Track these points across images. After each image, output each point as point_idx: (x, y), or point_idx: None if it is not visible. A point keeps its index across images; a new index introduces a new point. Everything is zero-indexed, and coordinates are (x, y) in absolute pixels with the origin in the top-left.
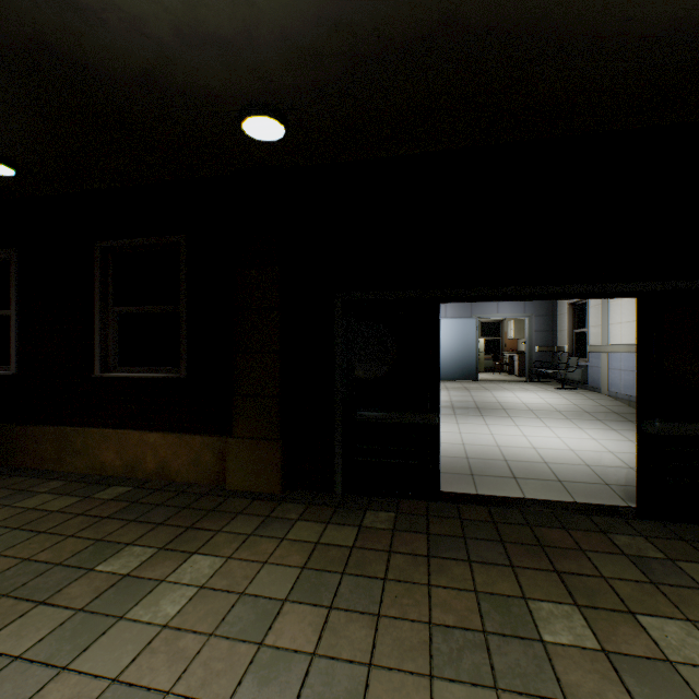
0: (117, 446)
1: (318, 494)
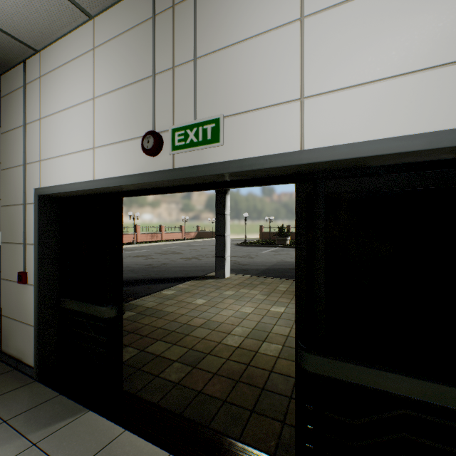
0: None
1: None
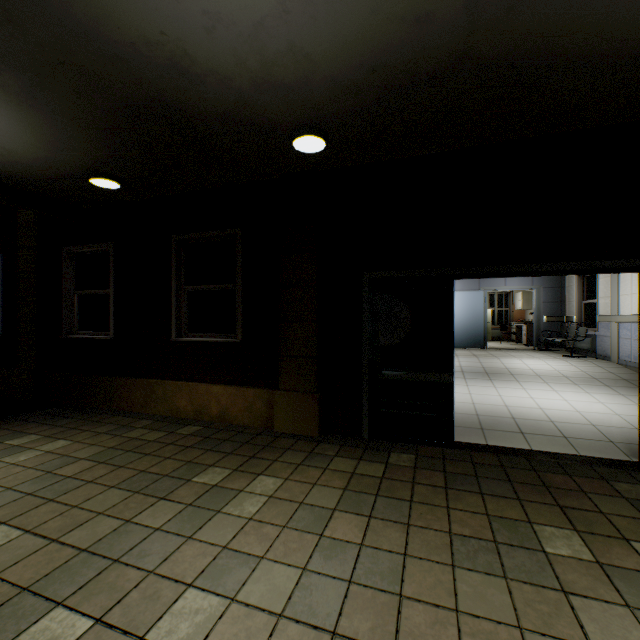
0: (189, 395)
1: (348, 438)
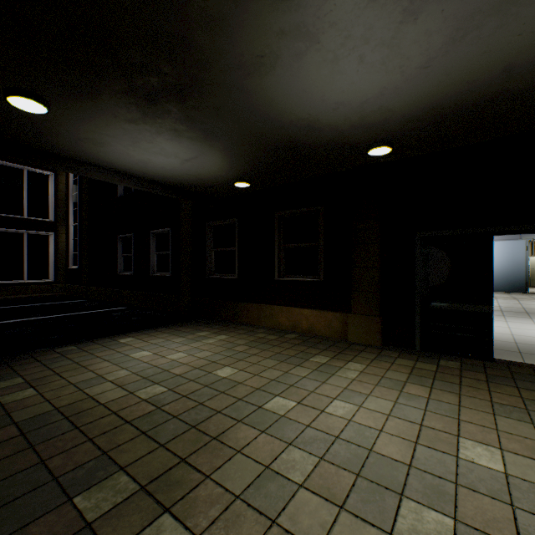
0: (287, 315)
1: (404, 349)
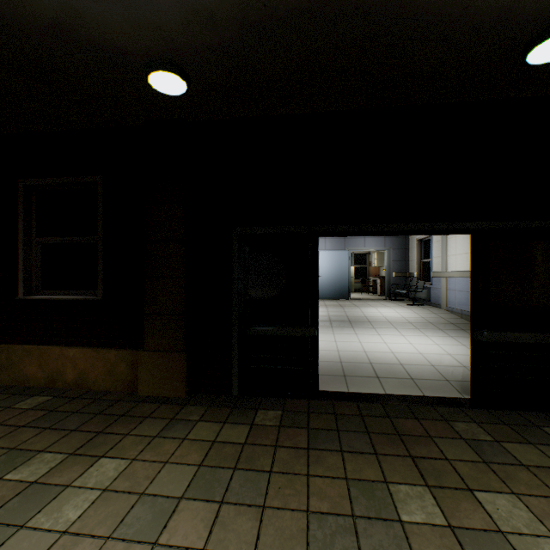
0: (39, 360)
1: (218, 396)
